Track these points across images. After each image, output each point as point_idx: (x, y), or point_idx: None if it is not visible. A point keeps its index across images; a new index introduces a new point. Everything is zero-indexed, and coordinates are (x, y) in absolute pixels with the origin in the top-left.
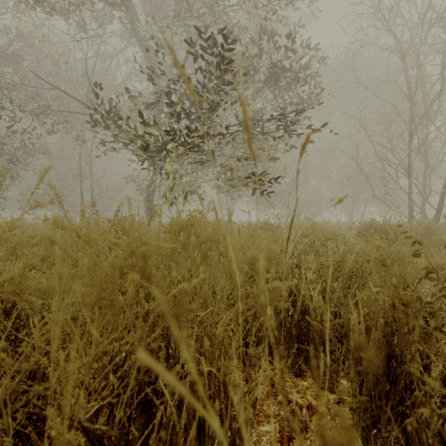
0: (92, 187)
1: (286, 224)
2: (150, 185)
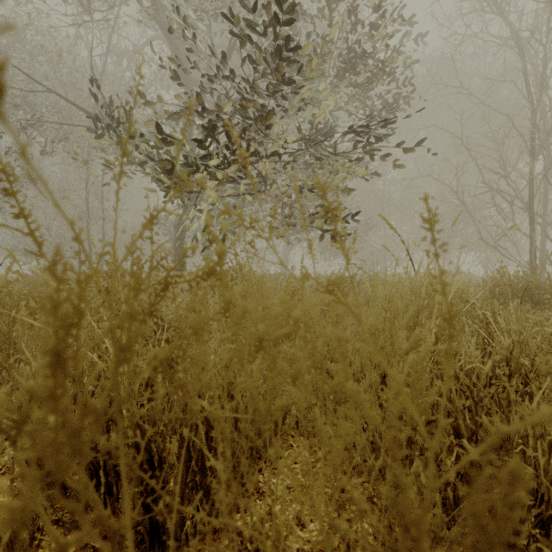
0: (104, 228)
1: (425, 275)
2: (179, 224)
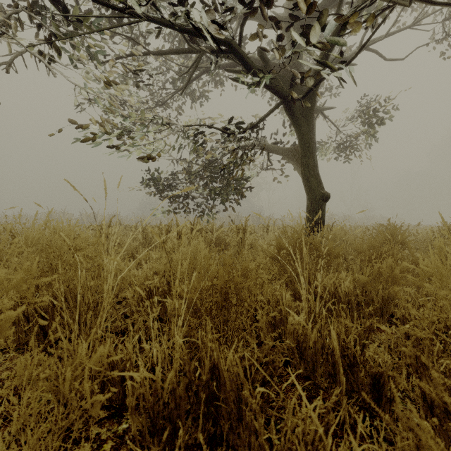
0: None
1: None
2: None
